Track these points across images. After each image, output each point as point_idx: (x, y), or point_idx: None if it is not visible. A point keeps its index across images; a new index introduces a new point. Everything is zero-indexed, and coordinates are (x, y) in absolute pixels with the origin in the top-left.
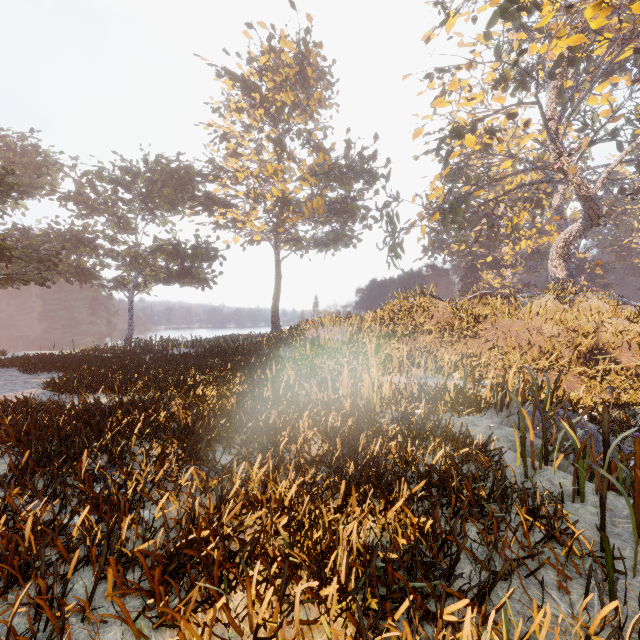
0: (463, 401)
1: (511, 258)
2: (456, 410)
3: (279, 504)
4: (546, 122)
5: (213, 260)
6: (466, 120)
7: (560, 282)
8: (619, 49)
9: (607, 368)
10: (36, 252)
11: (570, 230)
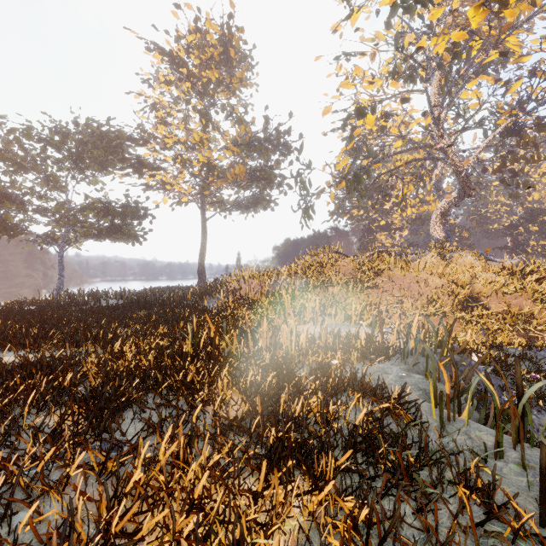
0: (373, 349)
1: (399, 222)
2: (367, 358)
3: (186, 501)
4: (431, 108)
5: (143, 218)
6: (368, 101)
7: (439, 242)
8: (488, 52)
9: (480, 313)
10: None
11: (447, 200)
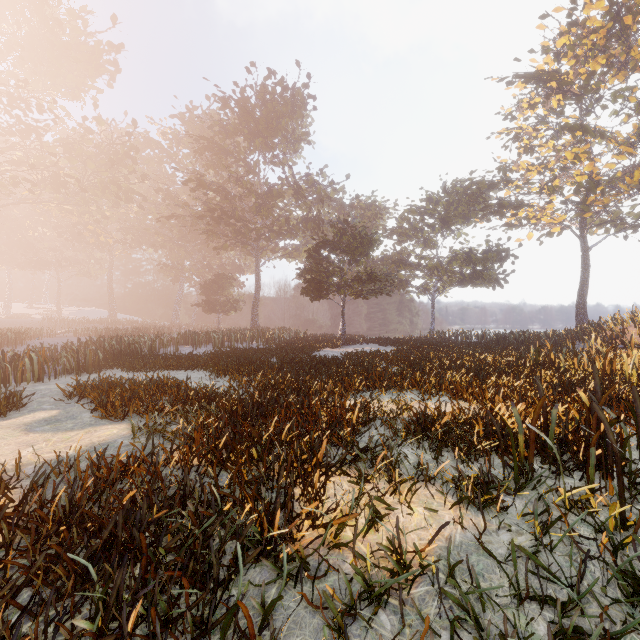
0: None
1: None
2: None
3: (509, 386)
4: None
5: (504, 260)
6: None
7: None
8: None
9: None
10: (385, 276)
11: None
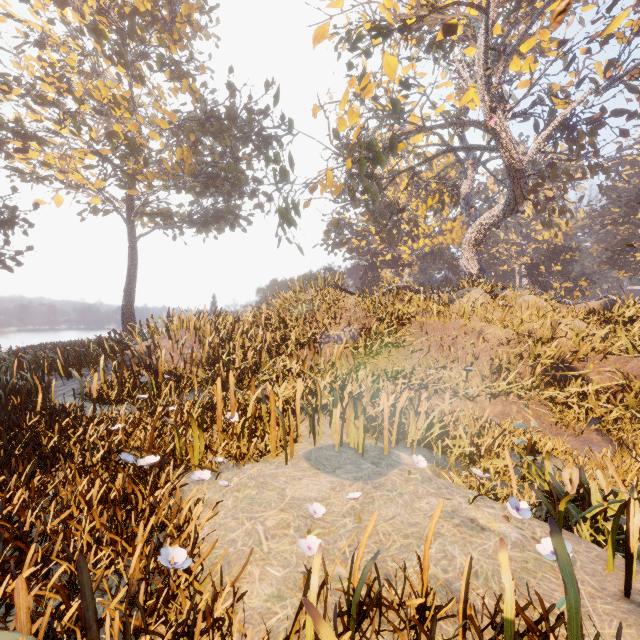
0: None
1: (408, 257)
2: None
3: None
4: (488, 52)
5: (10, 226)
6: (395, 3)
7: (474, 277)
8: None
9: (581, 390)
10: None
11: (487, 217)
